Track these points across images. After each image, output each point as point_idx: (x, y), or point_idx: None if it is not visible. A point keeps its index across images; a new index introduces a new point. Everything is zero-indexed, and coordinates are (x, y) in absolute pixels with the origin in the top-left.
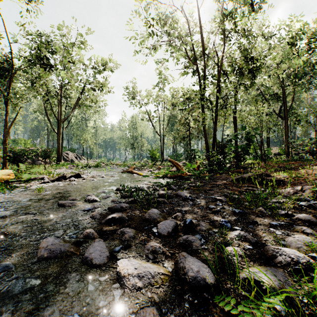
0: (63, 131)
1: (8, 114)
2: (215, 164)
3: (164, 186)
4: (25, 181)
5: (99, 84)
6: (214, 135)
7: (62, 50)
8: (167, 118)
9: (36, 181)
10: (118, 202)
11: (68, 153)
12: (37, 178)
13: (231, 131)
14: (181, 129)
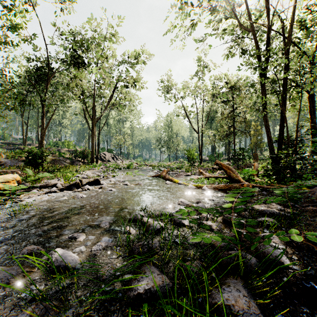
0: (99, 131)
1: (44, 115)
2: (289, 168)
3: (237, 243)
4: (35, 187)
5: (132, 81)
6: (282, 126)
7: (95, 47)
8: (205, 114)
9: (47, 188)
10: (110, 291)
11: (105, 154)
12: (48, 185)
13: (294, 123)
14: (222, 125)
